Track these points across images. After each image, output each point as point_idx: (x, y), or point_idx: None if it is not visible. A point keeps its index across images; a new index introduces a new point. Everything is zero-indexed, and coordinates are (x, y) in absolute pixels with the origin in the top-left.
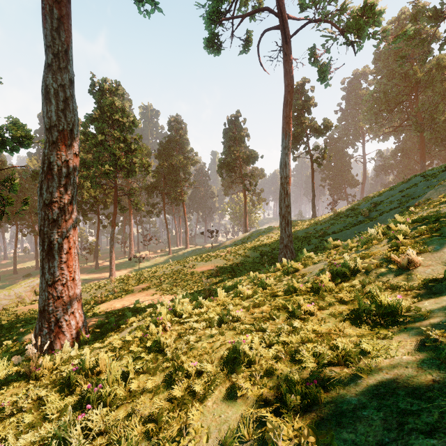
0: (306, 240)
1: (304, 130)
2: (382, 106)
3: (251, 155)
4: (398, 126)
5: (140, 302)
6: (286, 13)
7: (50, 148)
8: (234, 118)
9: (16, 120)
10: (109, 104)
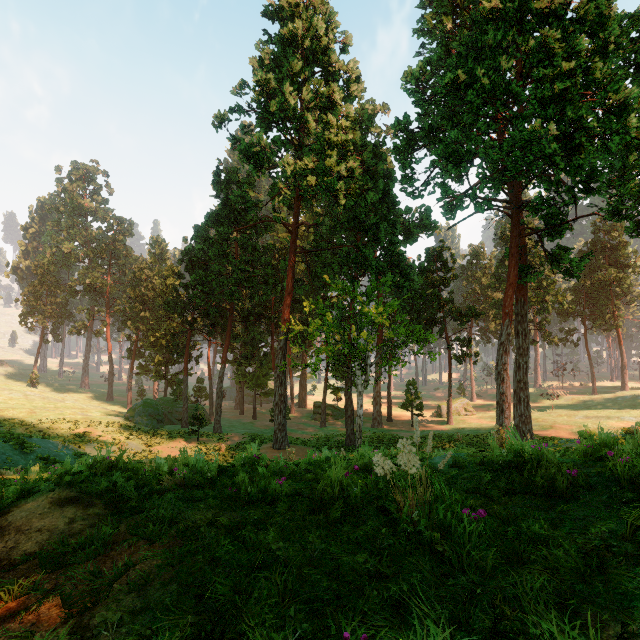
0: None
1: None
2: None
3: None
4: None
5: (561, 437)
6: None
7: (519, 357)
8: None
9: (472, 307)
10: None
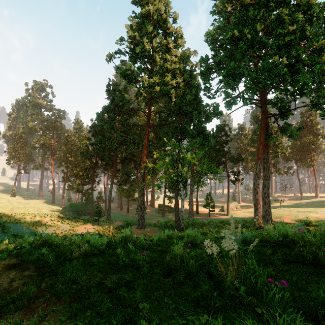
0: None
1: None
2: None
3: None
4: None
5: (286, 222)
6: None
7: (265, 180)
8: None
9: (240, 155)
10: None
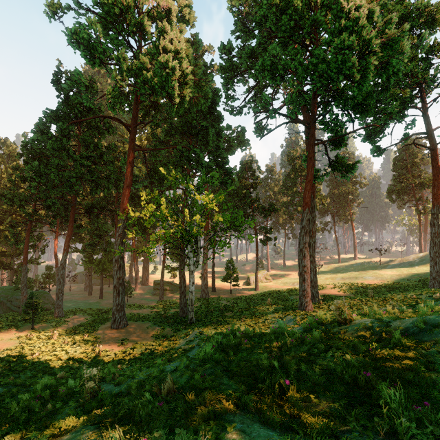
0: None
1: None
2: None
3: (425, 182)
4: None
5: (333, 294)
6: (432, 131)
7: (310, 238)
8: (405, 147)
9: (272, 204)
10: (299, 165)
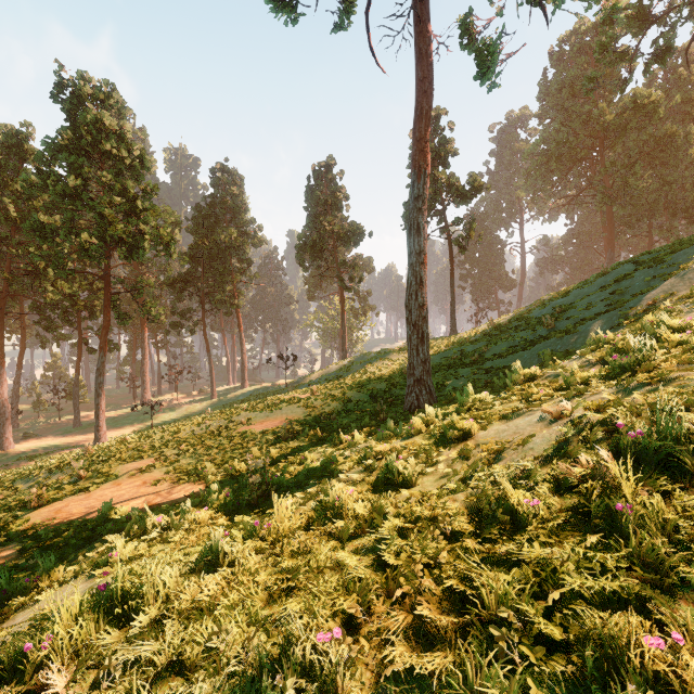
0: (450, 371)
1: (439, 193)
2: (552, 166)
3: (353, 231)
4: (576, 196)
5: (123, 503)
6: None
7: None
8: (324, 167)
9: None
10: (93, 122)
